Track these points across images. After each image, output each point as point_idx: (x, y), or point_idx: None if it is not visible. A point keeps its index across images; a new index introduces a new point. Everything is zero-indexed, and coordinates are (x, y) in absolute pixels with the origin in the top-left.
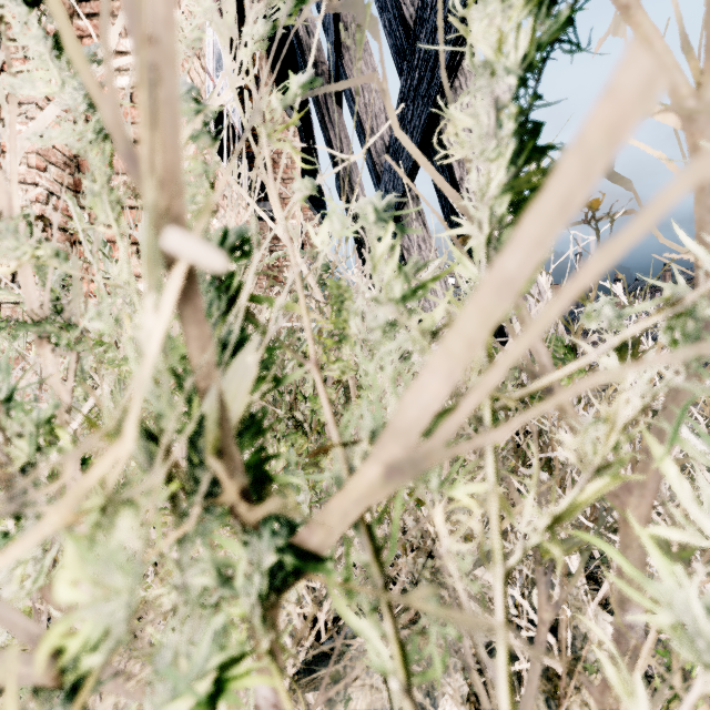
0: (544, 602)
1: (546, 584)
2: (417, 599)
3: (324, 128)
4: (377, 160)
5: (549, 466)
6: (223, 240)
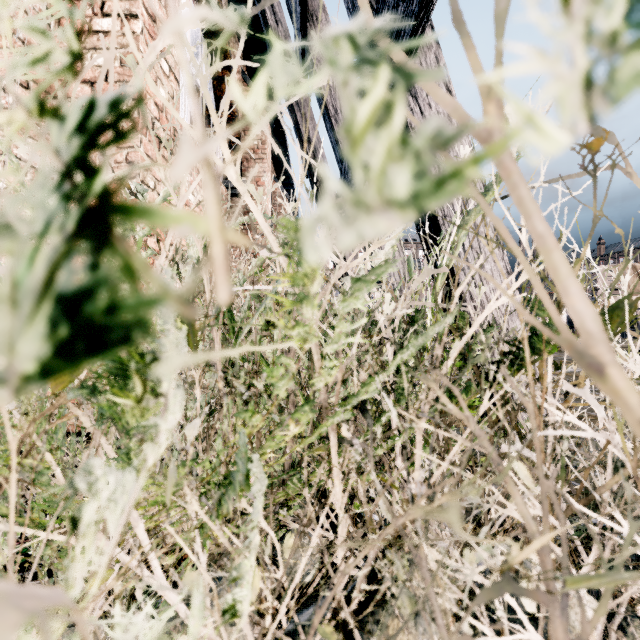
0: (561, 636)
1: (562, 610)
2: (398, 630)
3: (291, 110)
4: (341, 138)
5: (518, 433)
6: (86, 115)
